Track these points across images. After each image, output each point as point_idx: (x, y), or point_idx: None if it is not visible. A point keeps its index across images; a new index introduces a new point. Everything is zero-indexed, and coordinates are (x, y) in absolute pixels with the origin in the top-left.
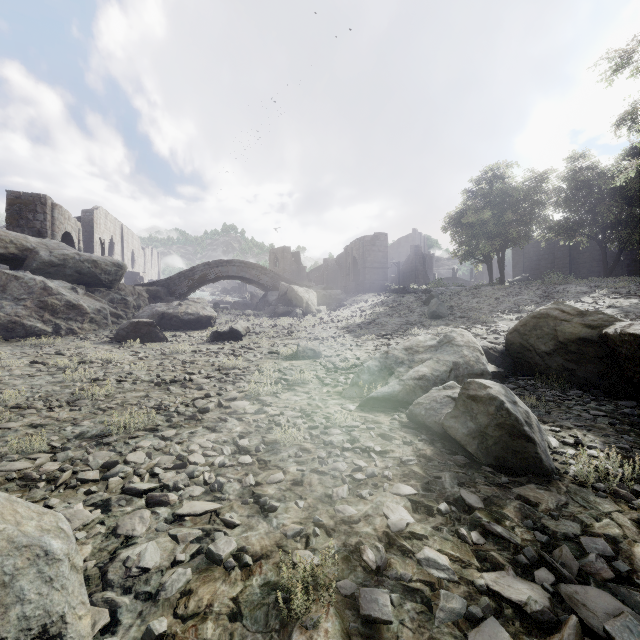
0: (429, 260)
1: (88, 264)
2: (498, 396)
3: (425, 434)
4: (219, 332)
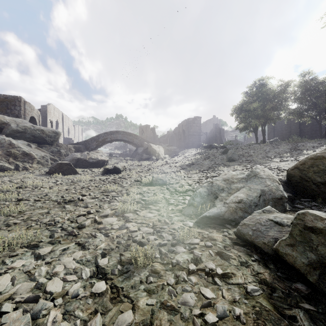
0: (222, 131)
1: (38, 131)
2: None
3: (255, 252)
4: (107, 169)
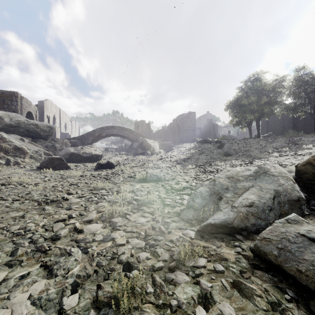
0: (216, 126)
1: (32, 126)
2: None
3: (285, 283)
4: (100, 164)
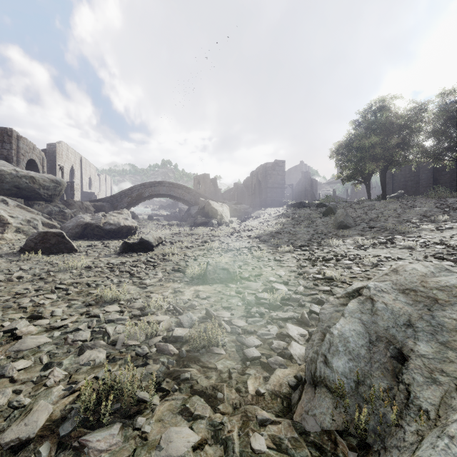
0: (314, 183)
1: (26, 180)
2: None
3: None
4: (128, 243)
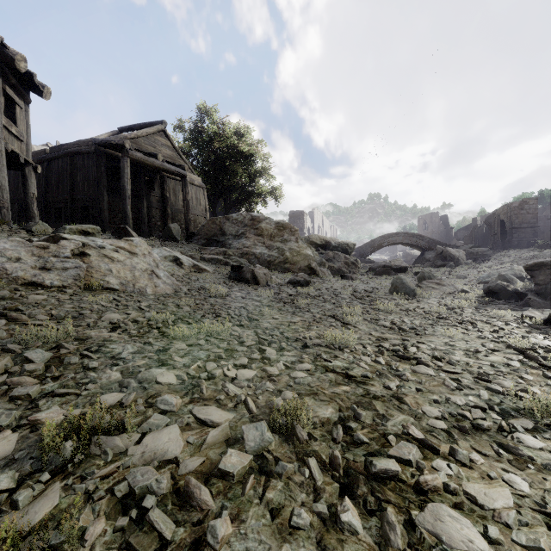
0: None
1: (345, 245)
2: (504, 275)
3: None
4: (418, 272)
